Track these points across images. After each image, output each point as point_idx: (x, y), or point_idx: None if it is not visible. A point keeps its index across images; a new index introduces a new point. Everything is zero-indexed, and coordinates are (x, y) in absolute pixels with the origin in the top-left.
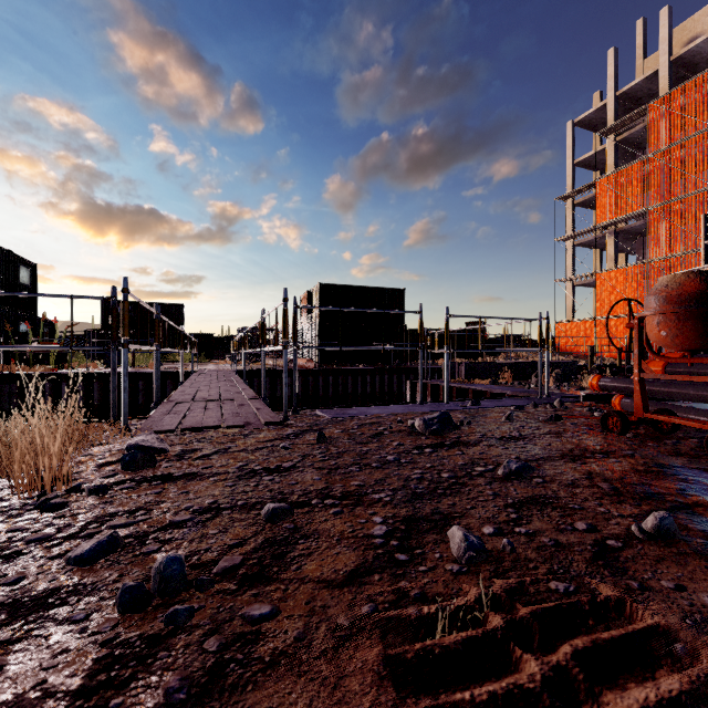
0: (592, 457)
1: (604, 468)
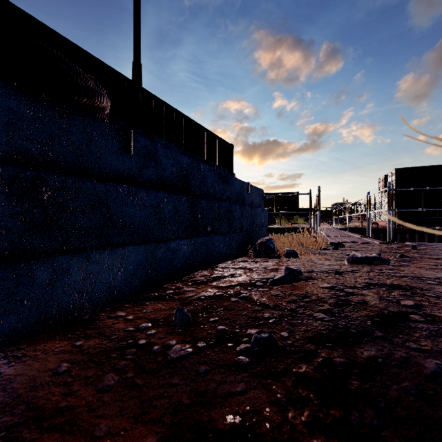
0: None
1: None
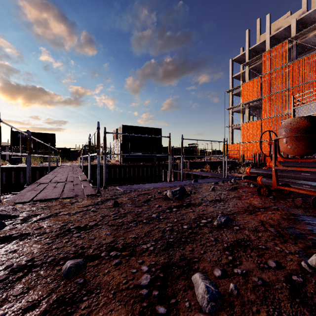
0: (259, 211)
1: (267, 218)
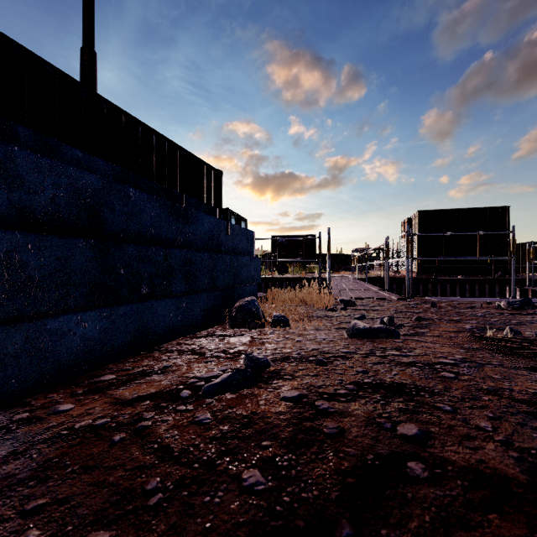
0: None
1: None
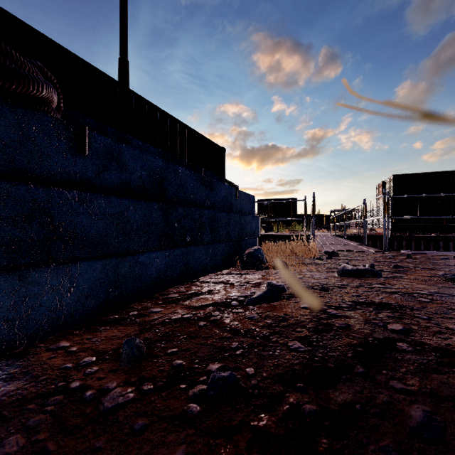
0: None
1: None
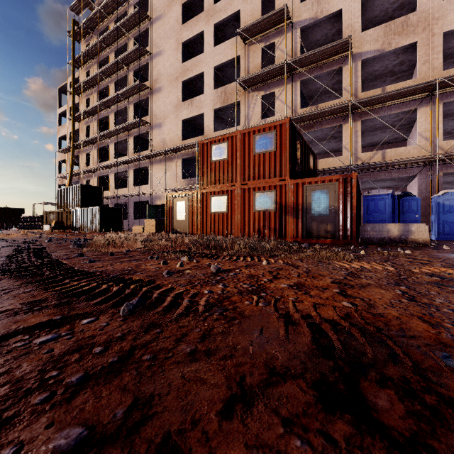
0: None
1: None
